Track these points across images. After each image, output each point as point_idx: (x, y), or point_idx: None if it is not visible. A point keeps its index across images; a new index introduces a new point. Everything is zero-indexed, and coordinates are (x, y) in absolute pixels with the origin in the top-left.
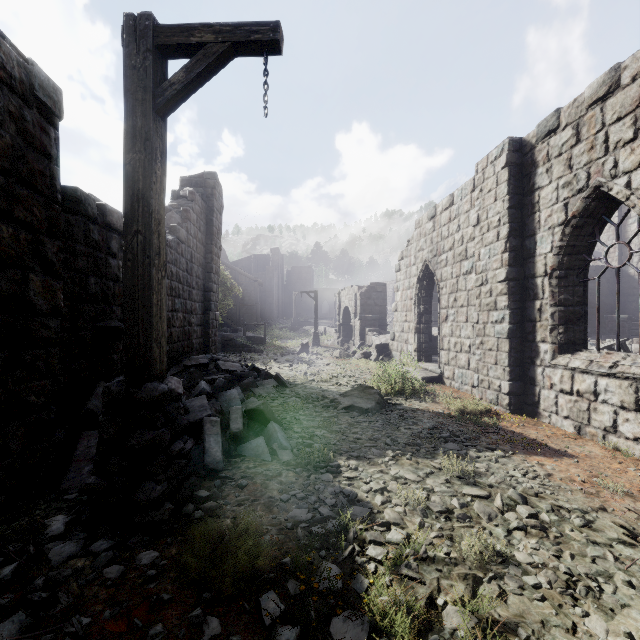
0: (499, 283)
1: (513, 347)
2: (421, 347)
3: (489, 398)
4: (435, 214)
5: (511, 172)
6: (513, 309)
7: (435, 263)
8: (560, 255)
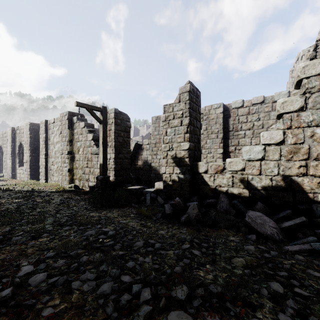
0: (10, 154)
1: (13, 166)
2: (0, 169)
3: (9, 177)
4: (3, 133)
5: (12, 134)
6: (13, 159)
7: (3, 146)
8: (19, 151)
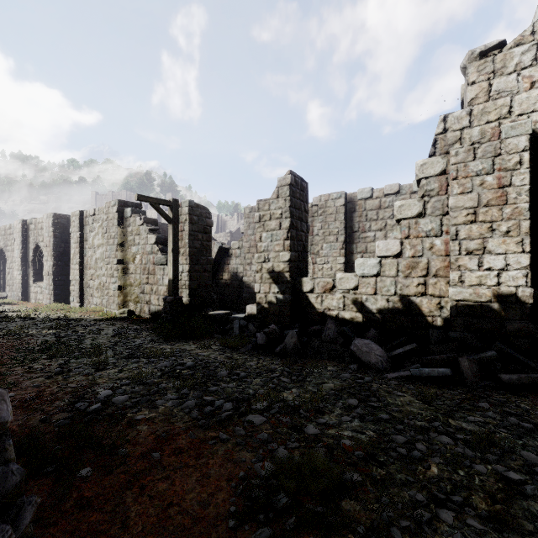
0: (20, 262)
1: (24, 282)
2: (1, 286)
3: (18, 299)
4: (6, 229)
5: (23, 230)
6: (24, 271)
7: (6, 249)
8: (34, 257)
